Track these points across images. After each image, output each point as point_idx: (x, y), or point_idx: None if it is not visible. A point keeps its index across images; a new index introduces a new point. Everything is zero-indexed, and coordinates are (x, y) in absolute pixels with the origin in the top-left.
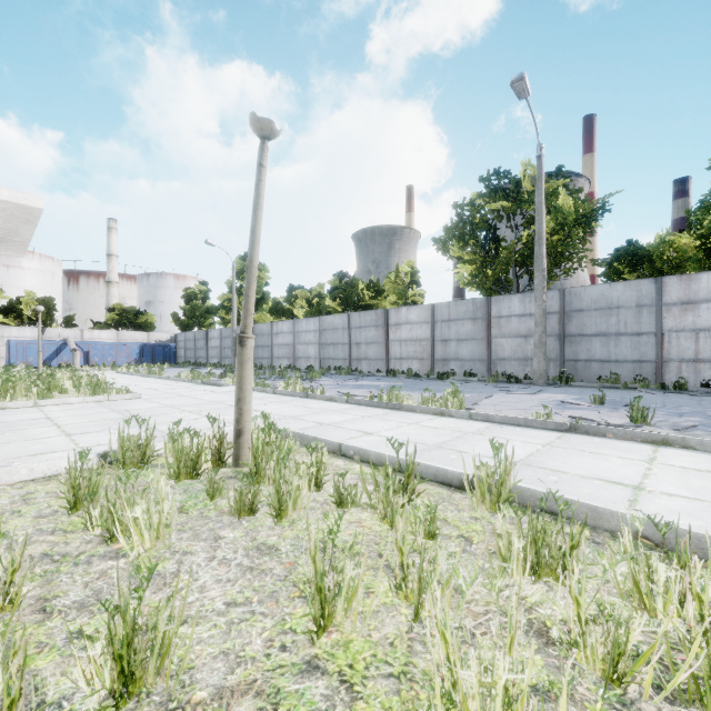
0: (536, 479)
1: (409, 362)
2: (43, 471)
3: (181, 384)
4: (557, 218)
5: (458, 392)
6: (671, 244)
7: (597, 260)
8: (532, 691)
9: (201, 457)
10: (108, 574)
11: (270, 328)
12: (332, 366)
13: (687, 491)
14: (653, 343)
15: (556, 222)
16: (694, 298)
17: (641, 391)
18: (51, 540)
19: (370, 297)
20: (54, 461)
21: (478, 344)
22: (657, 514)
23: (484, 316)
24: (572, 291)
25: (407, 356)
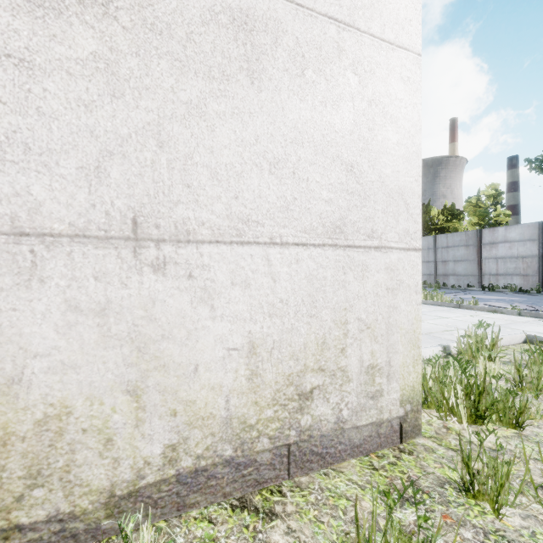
0: None
1: (507, 278)
2: None
3: None
4: None
5: None
6: None
7: None
8: None
9: None
10: None
11: None
12: None
13: None
14: None
15: None
16: None
17: None
18: None
19: (445, 220)
20: (423, 350)
21: None
22: None
23: None
24: None
25: (505, 272)
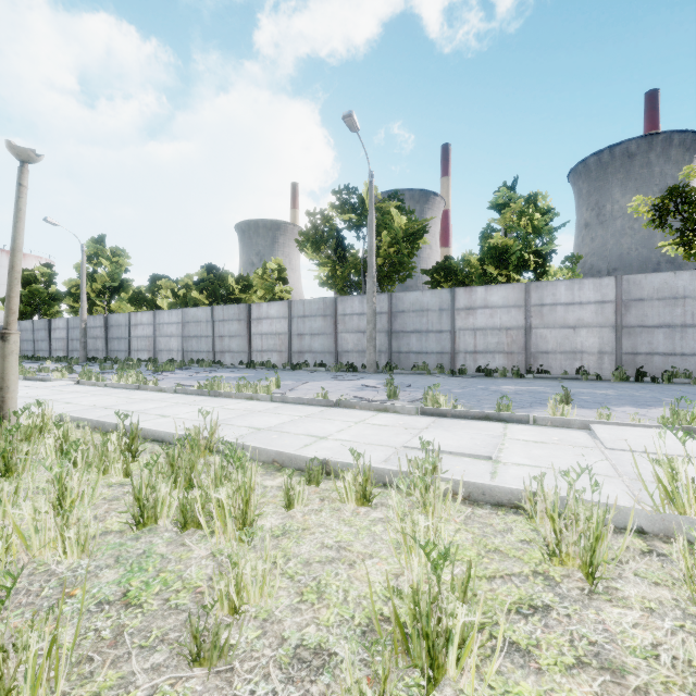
0: (261, 438)
1: (269, 355)
2: None
3: None
4: (391, 233)
5: (266, 380)
6: (469, 263)
7: (425, 270)
8: (102, 533)
9: None
10: None
11: (128, 319)
12: (196, 358)
13: (351, 437)
14: (450, 339)
15: (391, 237)
16: (474, 305)
17: (435, 376)
18: None
19: (239, 291)
20: None
21: (327, 339)
22: (309, 451)
23: (333, 313)
24: (397, 296)
25: (267, 348)
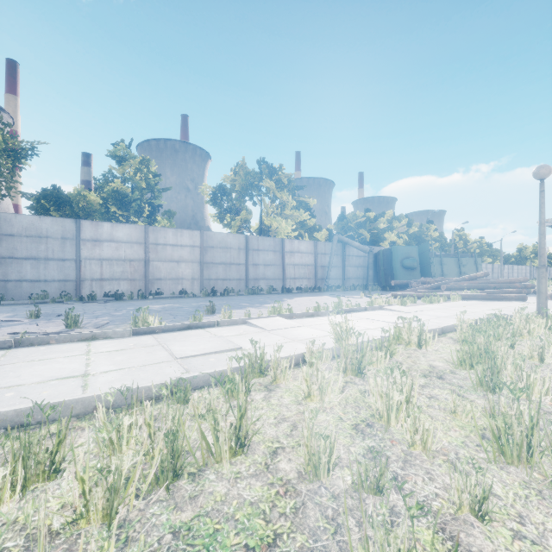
0: None
1: None
2: None
3: None
4: None
5: None
6: (85, 198)
7: (26, 193)
8: None
9: None
10: None
11: None
12: None
13: (115, 366)
14: (75, 267)
15: None
16: (101, 238)
17: (67, 303)
18: None
19: None
20: None
21: None
22: (103, 388)
23: None
24: (3, 216)
25: None
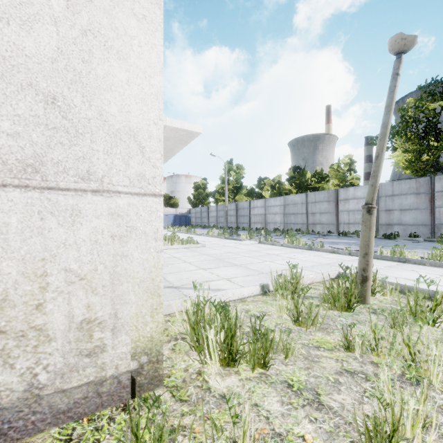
0: None
1: (356, 226)
2: (238, 295)
3: (213, 239)
4: None
5: None
6: None
7: None
8: None
9: (353, 295)
10: (442, 405)
11: (248, 204)
12: (293, 228)
13: None
14: None
15: None
16: None
17: None
18: (328, 356)
19: (316, 181)
20: (242, 289)
21: (421, 213)
22: None
23: (428, 191)
24: None
25: (354, 221)
